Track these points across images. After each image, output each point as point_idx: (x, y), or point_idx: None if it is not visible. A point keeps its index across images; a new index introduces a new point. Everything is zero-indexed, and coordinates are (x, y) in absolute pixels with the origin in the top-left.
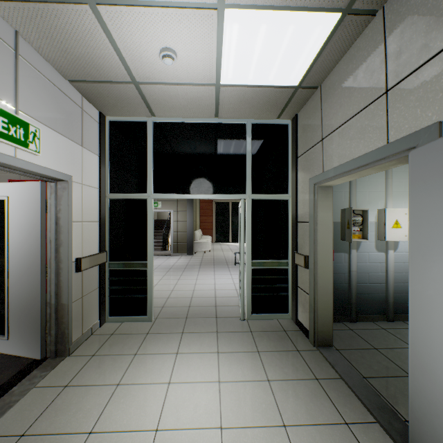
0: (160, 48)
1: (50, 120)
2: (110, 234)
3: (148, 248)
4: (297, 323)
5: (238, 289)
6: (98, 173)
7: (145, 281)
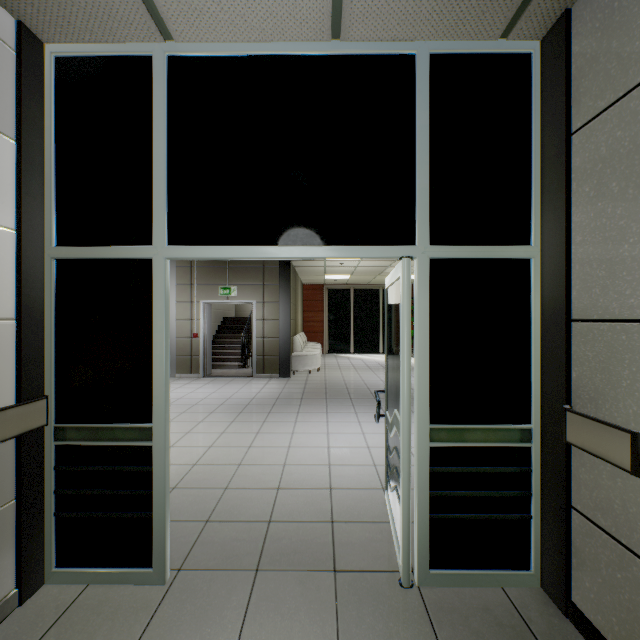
0: None
1: None
2: (58, 353)
3: (154, 389)
4: (572, 617)
5: (378, 465)
6: (14, 187)
7: (148, 476)
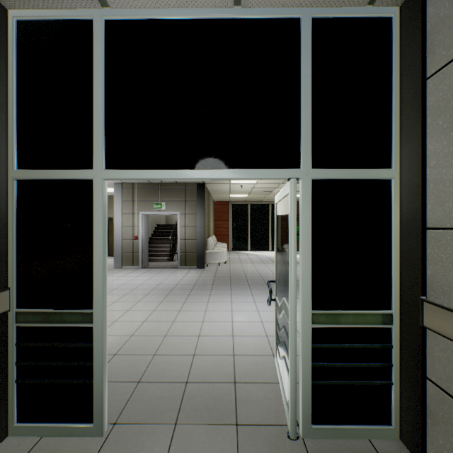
0: None
1: None
2: (18, 254)
3: (94, 282)
4: None
5: (270, 336)
6: None
7: (89, 350)
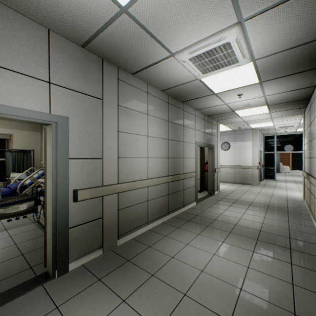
0: (284, 131)
1: (261, 142)
2: (264, 161)
3: (274, 164)
4: None
5: None
6: (262, 148)
7: (274, 171)
